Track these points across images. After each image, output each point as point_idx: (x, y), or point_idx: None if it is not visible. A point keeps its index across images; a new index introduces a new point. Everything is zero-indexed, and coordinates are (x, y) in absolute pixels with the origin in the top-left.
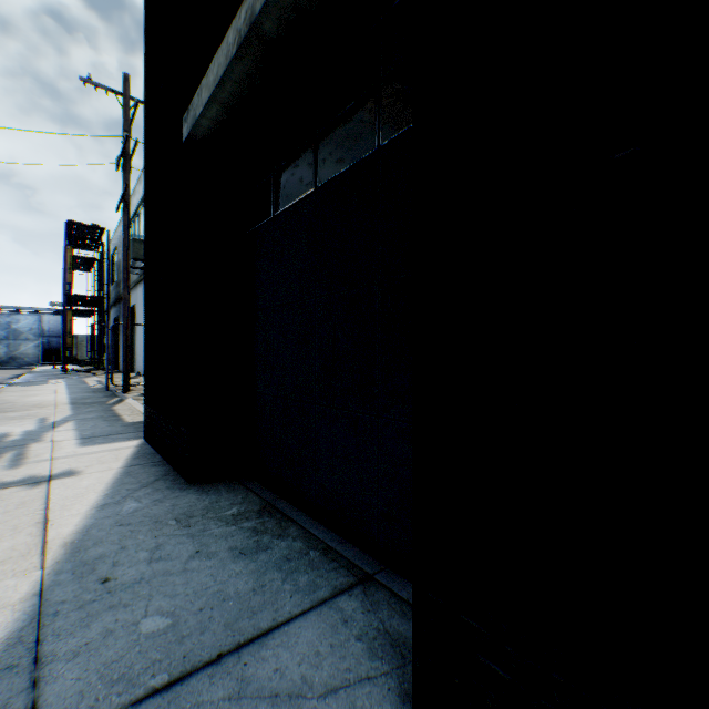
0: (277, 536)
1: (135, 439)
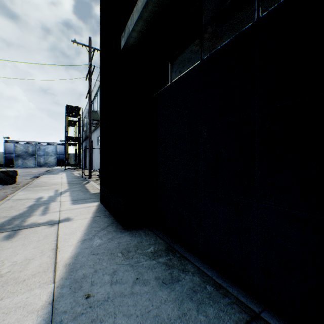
0: (182, 271)
1: (95, 201)
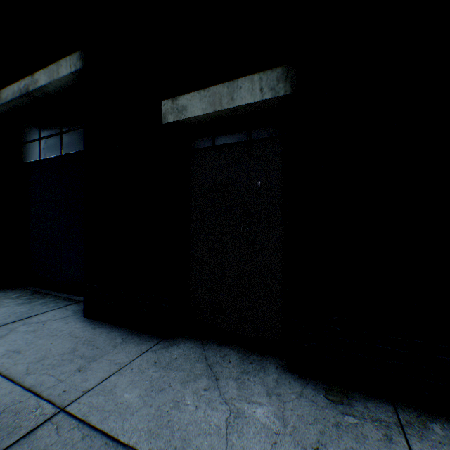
0: (41, 298)
1: None
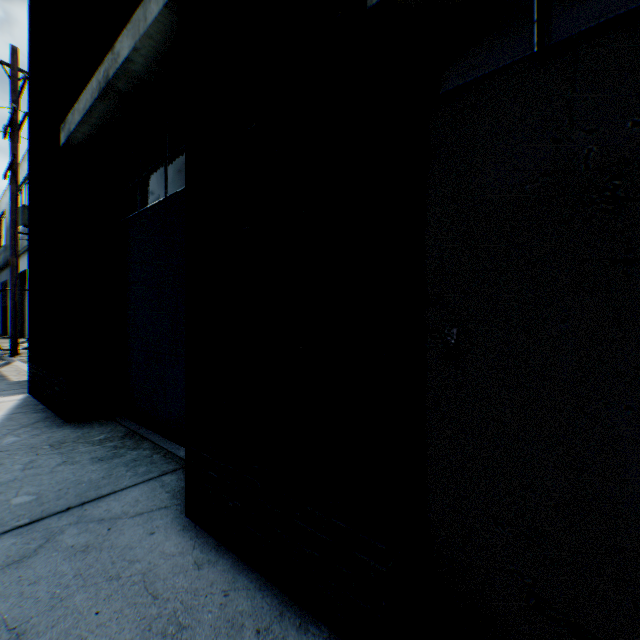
0: (132, 449)
1: (20, 394)
